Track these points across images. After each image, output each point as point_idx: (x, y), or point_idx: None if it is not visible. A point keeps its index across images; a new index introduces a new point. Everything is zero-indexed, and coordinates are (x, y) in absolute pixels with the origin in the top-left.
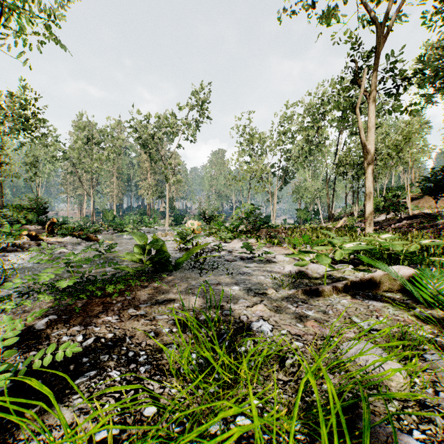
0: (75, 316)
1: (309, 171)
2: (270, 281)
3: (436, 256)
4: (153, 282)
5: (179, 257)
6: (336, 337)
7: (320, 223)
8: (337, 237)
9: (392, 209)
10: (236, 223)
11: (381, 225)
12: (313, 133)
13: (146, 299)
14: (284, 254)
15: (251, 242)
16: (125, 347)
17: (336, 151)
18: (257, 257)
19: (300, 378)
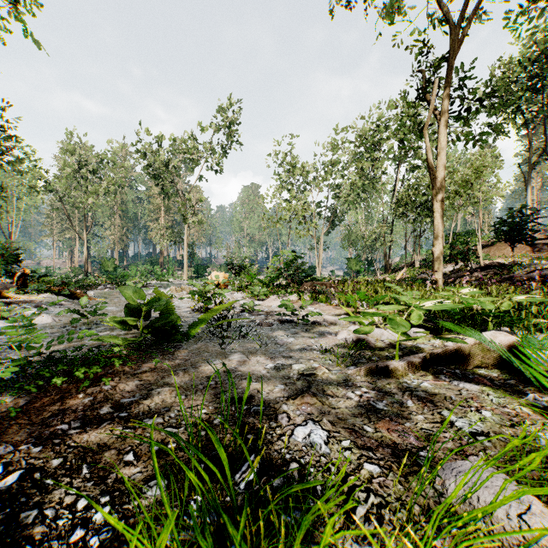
0: (7, 425)
1: (362, 212)
2: (319, 354)
3: (529, 316)
4: (151, 360)
5: (195, 320)
6: (427, 450)
7: (375, 275)
8: (404, 292)
9: (461, 257)
10: (273, 274)
11: (448, 277)
12: (367, 165)
13: (134, 389)
14: (334, 314)
15: (292, 299)
16: (76, 488)
17: (395, 188)
18: (301, 319)
19: (383, 546)
